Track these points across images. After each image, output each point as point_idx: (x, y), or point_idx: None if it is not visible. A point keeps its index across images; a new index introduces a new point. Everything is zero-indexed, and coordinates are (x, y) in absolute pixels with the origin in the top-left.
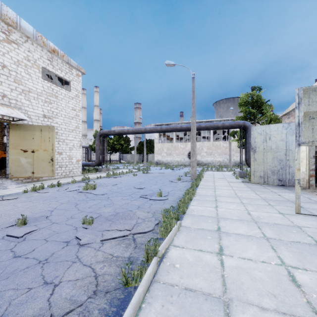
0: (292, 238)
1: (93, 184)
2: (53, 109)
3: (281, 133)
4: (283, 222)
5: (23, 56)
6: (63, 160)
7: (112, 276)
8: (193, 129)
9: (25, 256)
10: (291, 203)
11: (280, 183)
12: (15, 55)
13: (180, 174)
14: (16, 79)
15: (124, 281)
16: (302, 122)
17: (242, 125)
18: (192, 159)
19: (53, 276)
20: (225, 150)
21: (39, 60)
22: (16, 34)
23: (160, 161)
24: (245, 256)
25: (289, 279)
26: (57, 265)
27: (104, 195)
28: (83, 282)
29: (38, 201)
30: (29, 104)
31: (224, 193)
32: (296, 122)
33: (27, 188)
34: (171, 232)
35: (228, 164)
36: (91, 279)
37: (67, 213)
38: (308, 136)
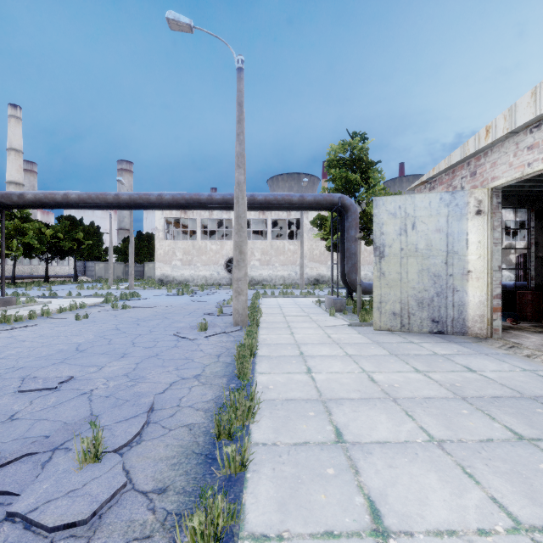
0: None
1: None
2: None
3: (436, 214)
4: None
5: None
6: None
7: None
8: (241, 198)
9: None
10: None
11: (435, 328)
12: None
13: (207, 307)
14: None
15: None
16: None
17: (338, 202)
18: (238, 273)
19: None
20: (292, 257)
21: None
22: None
23: (168, 278)
24: None
25: None
26: None
27: None
28: None
29: None
30: None
31: (338, 379)
32: None
33: None
34: None
35: (298, 281)
36: None
37: None
38: None
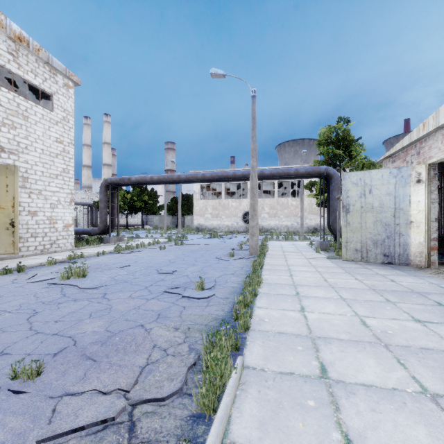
0: None
1: (82, 269)
2: (20, 139)
3: (387, 183)
4: (434, 344)
5: None
6: (39, 224)
7: None
8: (254, 176)
9: None
10: (420, 296)
11: (386, 260)
12: None
13: (232, 245)
14: None
15: None
16: None
17: (324, 172)
18: (252, 223)
19: None
20: (294, 211)
21: None
22: None
23: (202, 226)
24: None
25: None
26: None
27: (98, 289)
28: None
29: None
30: None
31: (306, 279)
32: None
33: None
34: (225, 400)
35: (299, 230)
36: None
37: None
38: None
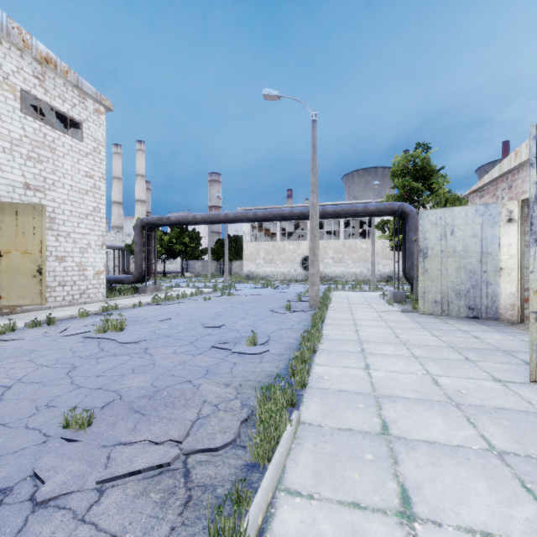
0: None
1: (119, 321)
2: (46, 174)
3: (472, 223)
4: (512, 404)
5: None
6: (67, 271)
7: None
8: (314, 215)
9: None
10: (506, 354)
11: (471, 314)
12: None
13: (288, 296)
14: None
15: None
16: None
17: (398, 209)
18: (313, 269)
19: None
20: (364, 255)
21: (15, 75)
22: None
23: (253, 274)
24: (473, 523)
25: None
26: None
27: (138, 343)
28: None
29: None
30: None
31: (374, 335)
32: (532, 194)
33: None
34: (279, 449)
35: (370, 278)
36: None
37: (42, 394)
38: None
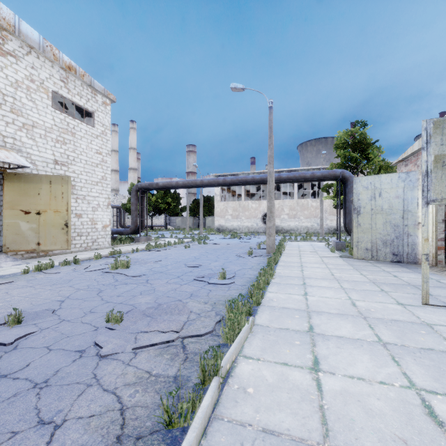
0: (422, 344)
1: (126, 261)
2: (69, 152)
3: (396, 187)
4: (404, 318)
5: (23, 75)
6: (83, 225)
7: (148, 409)
8: (271, 181)
9: (13, 375)
10: (414, 288)
11: (395, 259)
12: (12, 72)
13: (251, 245)
14: (14, 108)
15: (165, 420)
16: (432, 170)
17: (340, 175)
18: (269, 224)
19: (54, 410)
20: (314, 212)
21: (48, 80)
22: (13, 42)
23: (223, 227)
24: (354, 374)
25: (424, 411)
26: (62, 391)
27: (141, 277)
28: (102, 420)
29: (44, 286)
30: (34, 144)
31: (315, 273)
32: (423, 169)
33: (29, 266)
34: (240, 335)
35: (319, 231)
36: (114, 415)
37: (85, 305)
38: (441, 191)
